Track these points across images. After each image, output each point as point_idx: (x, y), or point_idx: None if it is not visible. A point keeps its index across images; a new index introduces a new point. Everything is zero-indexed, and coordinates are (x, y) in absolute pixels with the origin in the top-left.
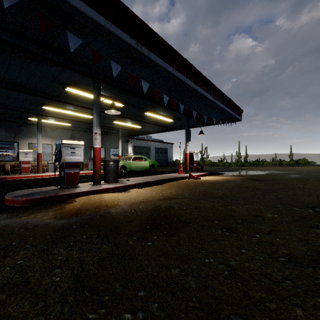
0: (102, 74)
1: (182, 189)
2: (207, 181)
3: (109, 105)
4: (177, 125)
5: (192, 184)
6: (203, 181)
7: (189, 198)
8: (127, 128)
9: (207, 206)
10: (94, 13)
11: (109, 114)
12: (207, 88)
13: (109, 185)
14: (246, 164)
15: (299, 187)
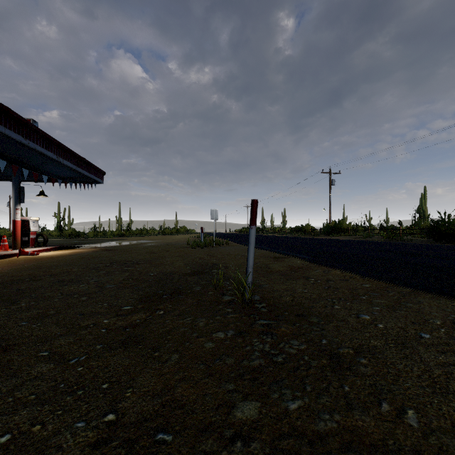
0: None
1: (1, 267)
2: (47, 256)
3: None
4: None
5: (20, 262)
6: (40, 257)
7: (7, 272)
8: None
9: (26, 273)
10: None
11: None
12: (46, 144)
13: None
14: (127, 233)
15: (133, 252)
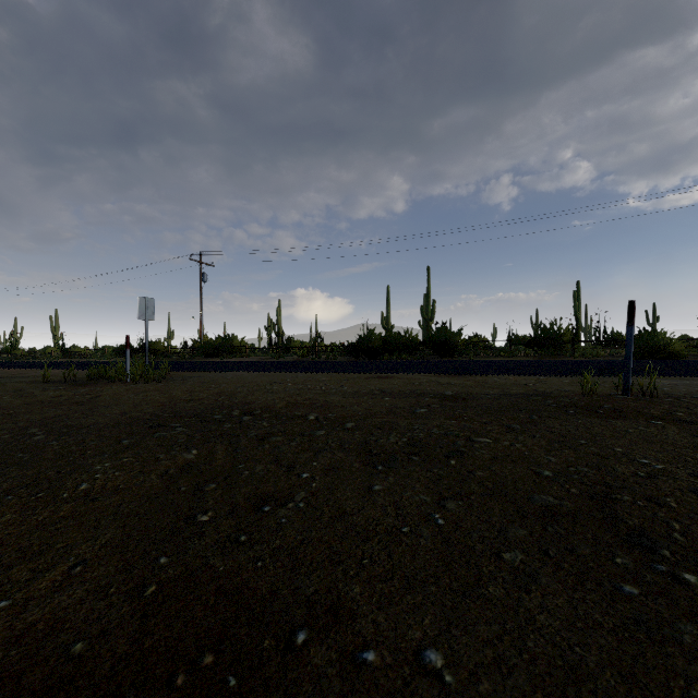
0: None
1: None
2: None
3: None
4: None
5: None
6: None
7: None
8: None
9: None
10: None
11: None
12: None
13: None
14: None
15: None
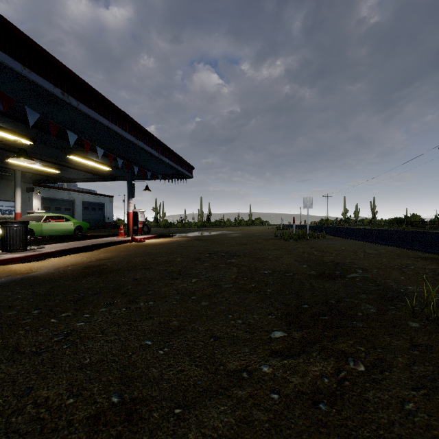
0: (0, 103)
1: (119, 252)
2: (151, 243)
3: (2, 137)
4: (118, 174)
5: (133, 247)
6: (146, 244)
7: (124, 257)
8: (32, 171)
9: (138, 260)
10: (8, 58)
11: (1, 149)
12: (151, 143)
13: (14, 255)
14: (208, 224)
15: (224, 242)
